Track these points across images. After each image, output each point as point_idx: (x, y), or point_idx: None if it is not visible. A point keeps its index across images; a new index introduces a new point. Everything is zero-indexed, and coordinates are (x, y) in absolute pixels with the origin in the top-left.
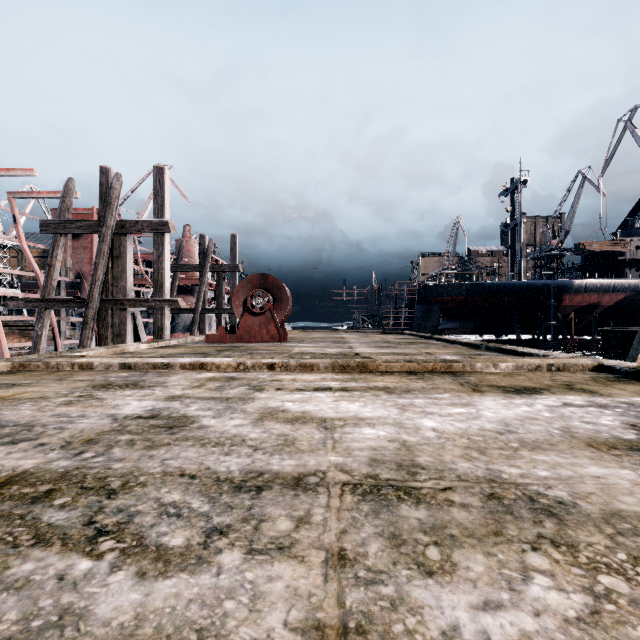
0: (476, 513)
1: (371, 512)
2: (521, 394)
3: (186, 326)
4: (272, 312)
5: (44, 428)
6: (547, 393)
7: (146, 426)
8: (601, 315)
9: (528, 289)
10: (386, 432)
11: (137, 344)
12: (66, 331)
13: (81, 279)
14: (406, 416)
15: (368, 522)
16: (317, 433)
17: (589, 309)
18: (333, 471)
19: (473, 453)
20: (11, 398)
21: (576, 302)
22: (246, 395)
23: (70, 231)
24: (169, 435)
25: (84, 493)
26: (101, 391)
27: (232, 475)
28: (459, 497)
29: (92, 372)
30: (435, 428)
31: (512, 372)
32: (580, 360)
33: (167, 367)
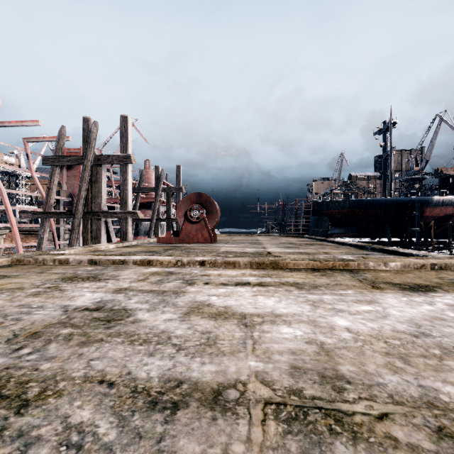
0: None
1: None
2: (417, 291)
3: (146, 231)
4: (205, 221)
5: (4, 319)
6: (441, 291)
7: (88, 319)
8: None
9: (397, 204)
10: (302, 331)
11: (107, 244)
12: (66, 234)
13: (73, 198)
14: (318, 313)
15: None
16: (237, 331)
17: (445, 218)
18: (253, 382)
19: (396, 362)
20: None
21: (435, 213)
22: (179, 289)
23: (62, 163)
24: (105, 329)
25: None
26: (66, 283)
27: (150, 384)
28: (402, 432)
29: (67, 266)
30: (349, 328)
31: (400, 270)
32: None
33: (123, 263)
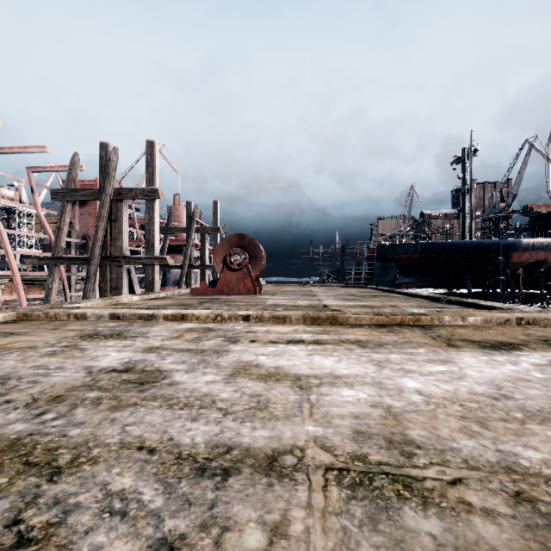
0: (509, 528)
1: (366, 519)
2: (500, 350)
3: (176, 280)
4: (248, 268)
5: (18, 381)
6: (527, 349)
7: (117, 381)
8: (548, 271)
9: (478, 247)
10: (366, 394)
11: (130, 296)
12: (77, 285)
13: (87, 240)
14: (384, 374)
15: (365, 538)
16: (292, 394)
17: (536, 265)
18: (312, 448)
19: (473, 426)
20: (3, 347)
21: (524, 259)
22: (221, 347)
23: (75, 198)
24: (138, 393)
25: (25, 472)
26: (86, 341)
27: (196, 450)
28: (476, 497)
29: (85, 322)
30: (419, 390)
31: (481, 325)
32: (550, 314)
33: (151, 318)
